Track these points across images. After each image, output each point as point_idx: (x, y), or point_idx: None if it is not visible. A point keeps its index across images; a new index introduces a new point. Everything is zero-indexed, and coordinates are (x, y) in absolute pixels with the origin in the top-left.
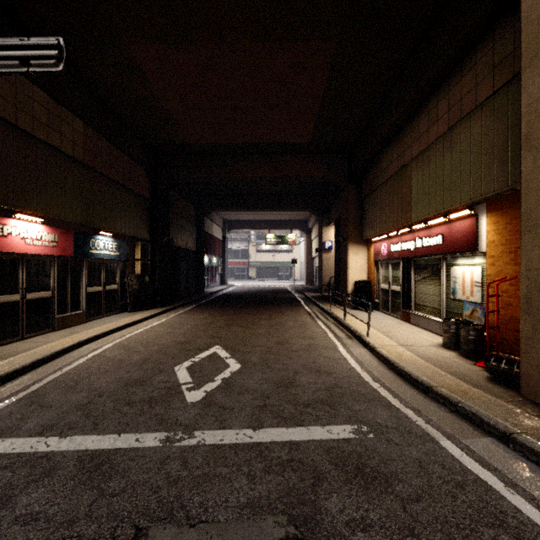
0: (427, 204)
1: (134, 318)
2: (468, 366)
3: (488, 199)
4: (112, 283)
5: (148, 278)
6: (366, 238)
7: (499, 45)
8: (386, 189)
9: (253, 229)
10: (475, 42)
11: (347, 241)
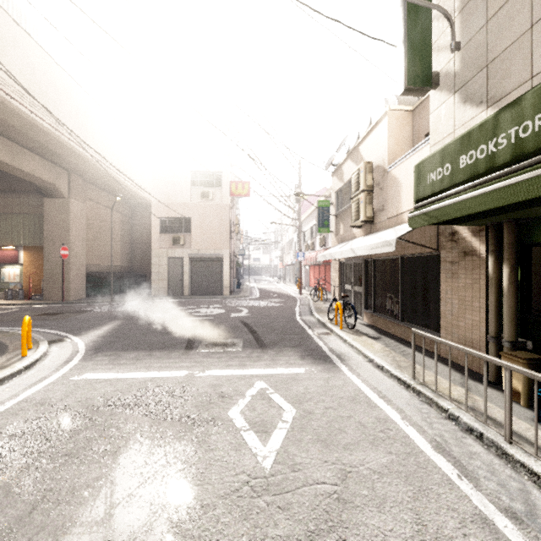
0: None
1: None
2: (24, 301)
3: (24, 246)
4: None
5: None
6: None
7: (31, 200)
8: None
9: None
10: (21, 191)
11: None
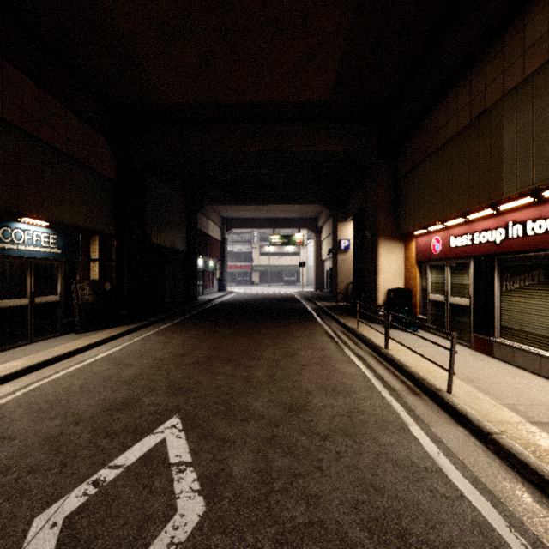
0: (545, 160)
1: (74, 345)
2: None
3: None
4: (49, 292)
5: (109, 284)
6: (404, 231)
7: None
8: (442, 157)
9: (256, 228)
10: None
11: (377, 236)
